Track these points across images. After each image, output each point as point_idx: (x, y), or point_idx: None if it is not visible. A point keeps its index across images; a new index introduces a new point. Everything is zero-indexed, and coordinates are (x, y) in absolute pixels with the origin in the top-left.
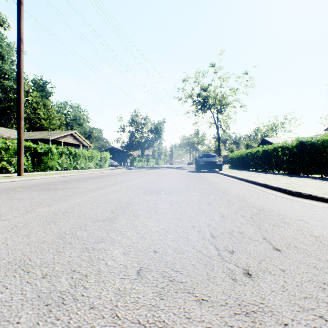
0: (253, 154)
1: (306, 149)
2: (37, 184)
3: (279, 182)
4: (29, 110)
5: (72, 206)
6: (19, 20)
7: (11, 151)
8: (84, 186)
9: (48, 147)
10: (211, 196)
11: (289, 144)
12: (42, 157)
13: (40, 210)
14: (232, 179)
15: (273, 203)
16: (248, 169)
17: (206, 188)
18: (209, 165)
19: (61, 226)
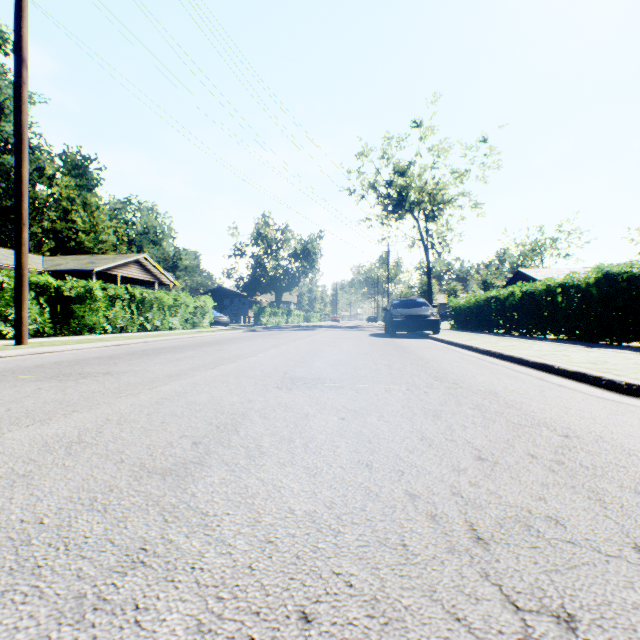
0: (503, 299)
1: (619, 290)
2: (49, 363)
3: (572, 359)
4: (56, 214)
5: (99, 424)
6: (18, 19)
7: (7, 294)
8: (149, 369)
9: (86, 287)
10: (432, 393)
11: (580, 279)
12: (73, 305)
13: (15, 437)
14: (466, 352)
15: (587, 415)
16: (492, 330)
17: (417, 374)
18: (414, 323)
19: (42, 493)
